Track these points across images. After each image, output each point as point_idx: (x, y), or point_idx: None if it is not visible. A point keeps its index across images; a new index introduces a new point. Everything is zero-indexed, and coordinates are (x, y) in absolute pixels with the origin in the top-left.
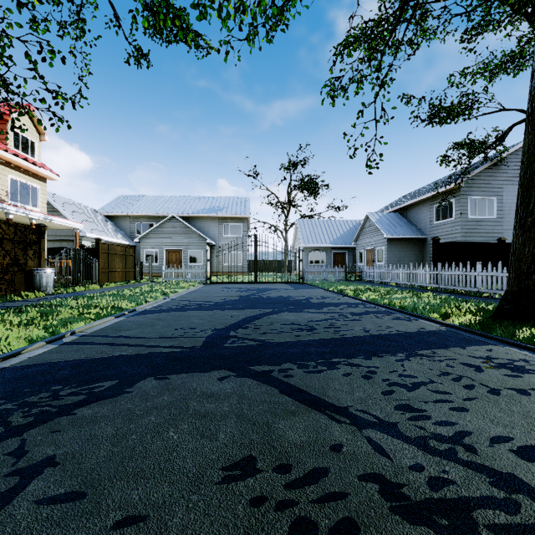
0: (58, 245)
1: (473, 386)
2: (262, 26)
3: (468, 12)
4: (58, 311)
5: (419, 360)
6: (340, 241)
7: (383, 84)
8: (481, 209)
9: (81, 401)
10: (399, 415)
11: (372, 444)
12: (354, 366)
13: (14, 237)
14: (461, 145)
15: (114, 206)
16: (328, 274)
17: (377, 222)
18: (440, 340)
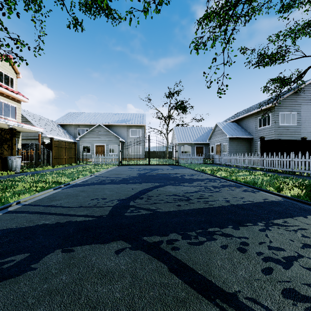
0: (29, 142)
1: None
2: (153, 2)
3: None
4: (16, 185)
5: (277, 230)
6: (200, 139)
7: (228, 41)
8: (288, 119)
9: None
10: (291, 306)
11: None
12: (227, 237)
13: None
14: (276, 80)
15: (64, 119)
16: (193, 159)
17: (223, 128)
18: (284, 210)
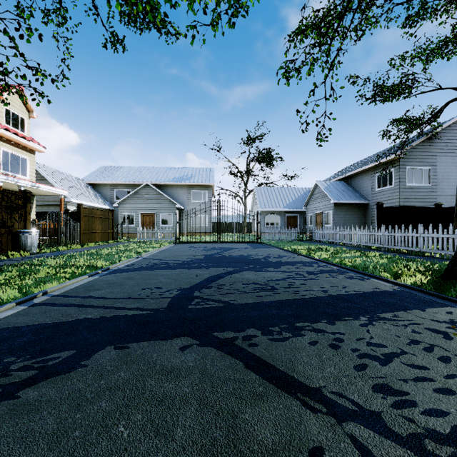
0: (46, 209)
1: (449, 358)
2: (225, 13)
3: (409, 1)
4: (37, 270)
5: (383, 325)
6: (292, 205)
7: (332, 67)
8: (418, 177)
9: (30, 379)
10: (379, 399)
11: (358, 447)
12: (319, 332)
13: (1, 202)
14: (401, 121)
15: (96, 176)
16: (283, 235)
17: (325, 189)
18: (397, 301)
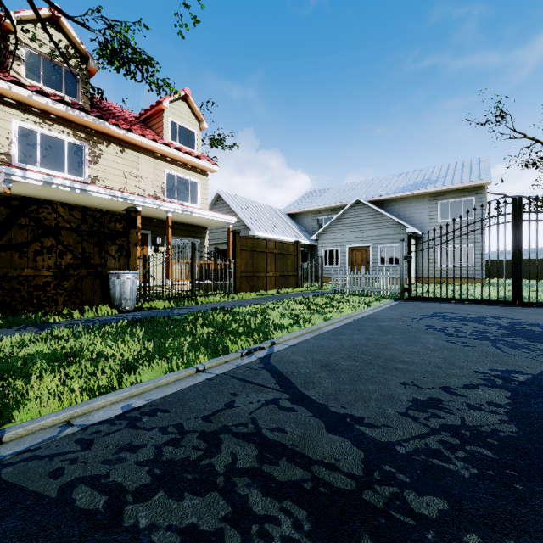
0: None
1: None
2: None
3: None
4: None
5: None
6: None
7: None
8: None
9: None
10: None
11: None
12: None
13: (80, 226)
14: None
15: (297, 204)
16: None
17: None
18: None
